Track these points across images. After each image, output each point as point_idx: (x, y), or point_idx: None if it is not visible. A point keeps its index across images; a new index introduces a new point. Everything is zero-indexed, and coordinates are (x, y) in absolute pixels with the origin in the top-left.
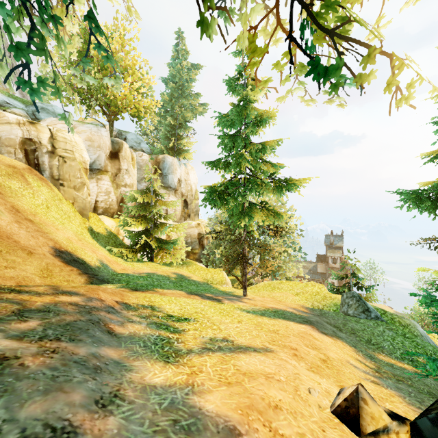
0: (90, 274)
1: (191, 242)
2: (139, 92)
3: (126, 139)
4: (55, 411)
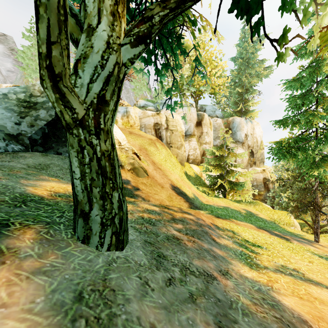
0: (189, 202)
1: (257, 185)
2: (214, 75)
3: (205, 110)
4: (205, 267)
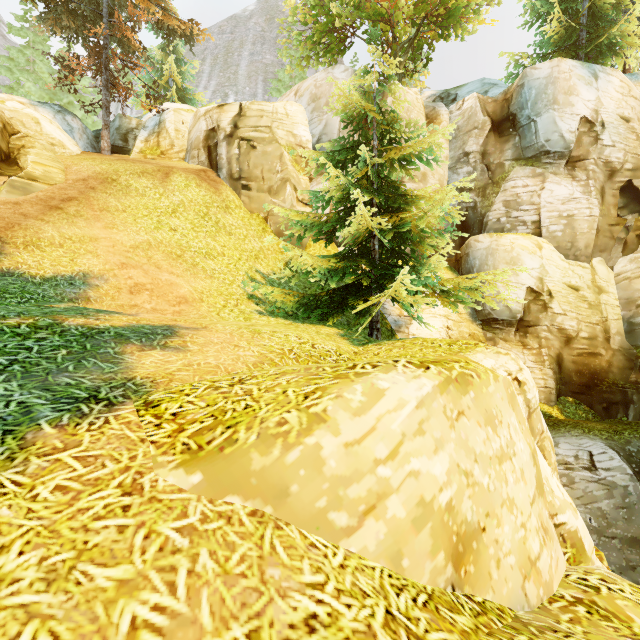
0: None
1: None
2: None
3: (455, 100)
4: None
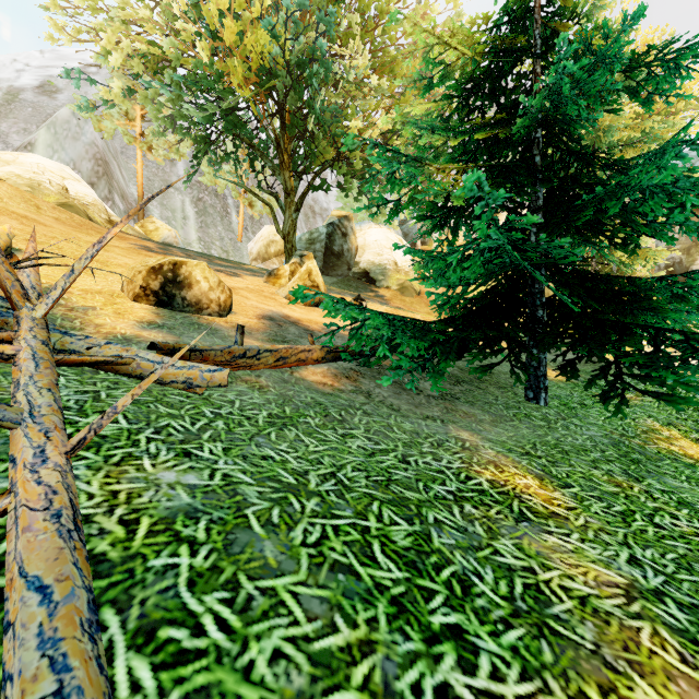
0: None
1: None
2: None
3: None
4: None
